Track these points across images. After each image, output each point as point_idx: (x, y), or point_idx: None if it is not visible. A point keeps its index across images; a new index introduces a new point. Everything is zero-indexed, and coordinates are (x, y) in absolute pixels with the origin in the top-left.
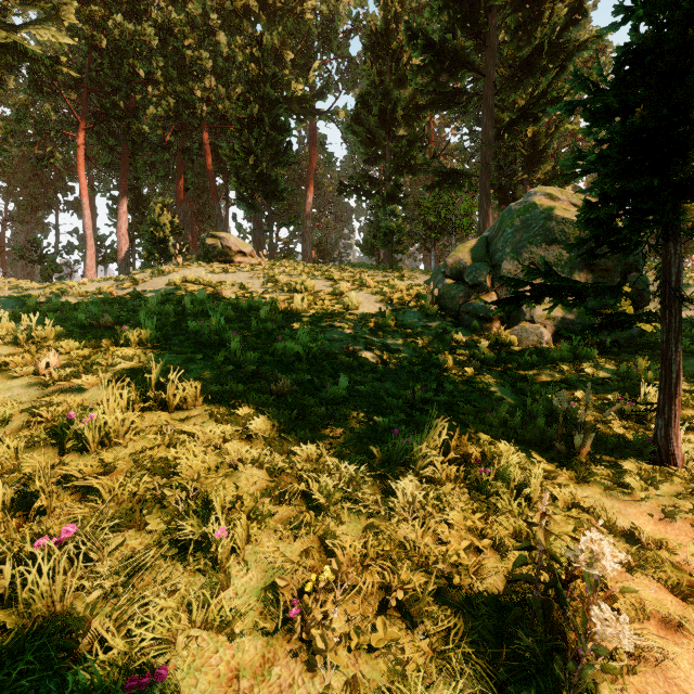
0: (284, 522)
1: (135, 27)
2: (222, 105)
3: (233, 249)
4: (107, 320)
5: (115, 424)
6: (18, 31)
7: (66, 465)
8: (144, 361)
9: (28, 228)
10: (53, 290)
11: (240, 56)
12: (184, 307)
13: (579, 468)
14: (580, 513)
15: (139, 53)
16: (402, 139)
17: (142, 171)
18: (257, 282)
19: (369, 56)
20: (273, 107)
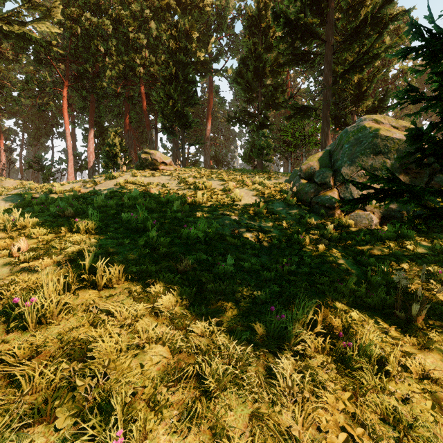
0: (180, 407)
1: (98, 21)
2: (153, 68)
3: (158, 161)
4: (70, 212)
5: (50, 306)
6: (26, 26)
7: (8, 343)
8: (87, 245)
9: (36, 149)
10: (43, 189)
11: (164, 36)
12: (124, 201)
13: (418, 334)
14: (432, 385)
15: (100, 37)
16: (269, 86)
17: (103, 112)
18: (173, 182)
19: (247, 33)
20: (185, 68)
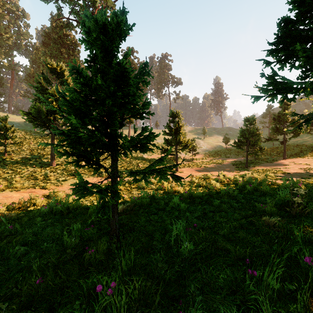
0: None
1: None
2: None
3: None
4: None
5: None
6: None
7: None
8: None
9: None
10: None
11: None
12: None
13: None
14: None
15: None
16: None
17: None
18: None
19: (30, 64)
20: None
